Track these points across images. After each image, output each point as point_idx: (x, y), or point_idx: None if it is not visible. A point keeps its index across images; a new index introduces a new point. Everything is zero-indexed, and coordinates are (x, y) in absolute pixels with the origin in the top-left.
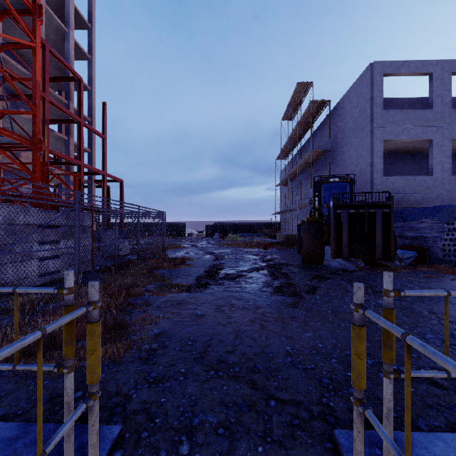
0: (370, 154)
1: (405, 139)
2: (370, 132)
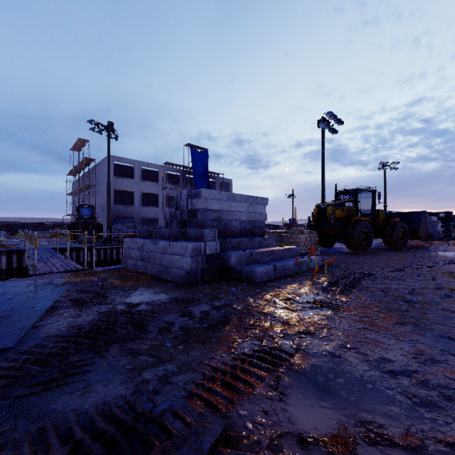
0: None
1: (123, 190)
2: None
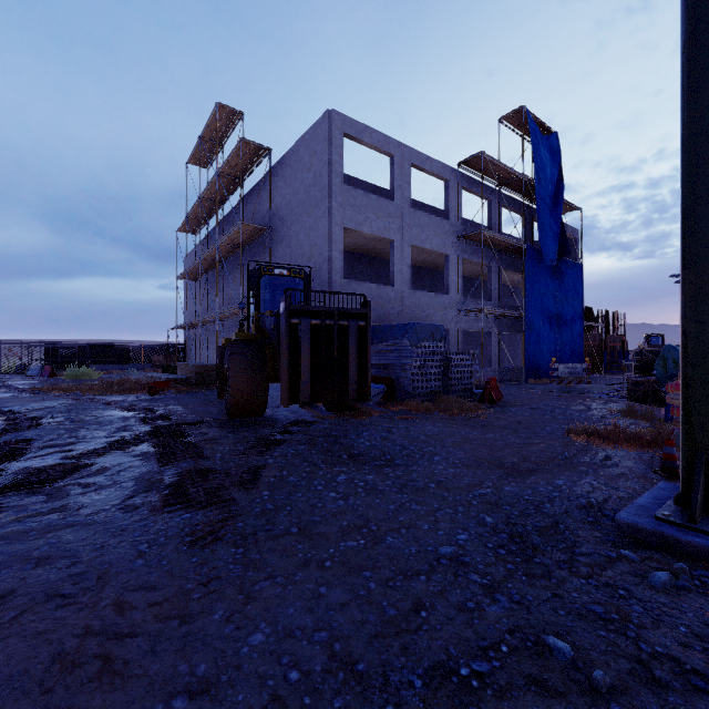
0: (328, 245)
1: (367, 232)
2: (328, 211)
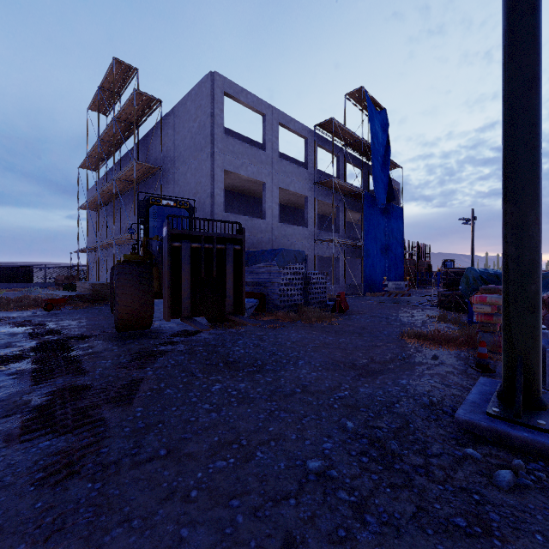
0: (211, 183)
1: (243, 175)
2: (210, 155)
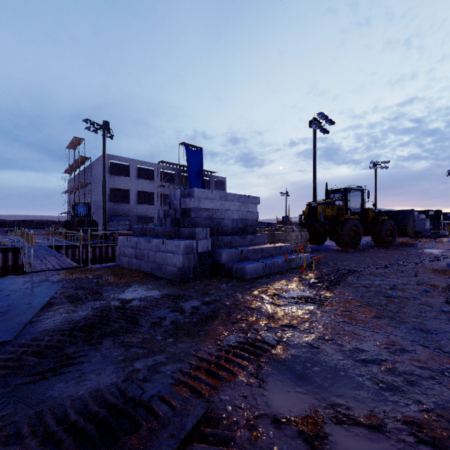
0: None
1: (119, 188)
2: None
